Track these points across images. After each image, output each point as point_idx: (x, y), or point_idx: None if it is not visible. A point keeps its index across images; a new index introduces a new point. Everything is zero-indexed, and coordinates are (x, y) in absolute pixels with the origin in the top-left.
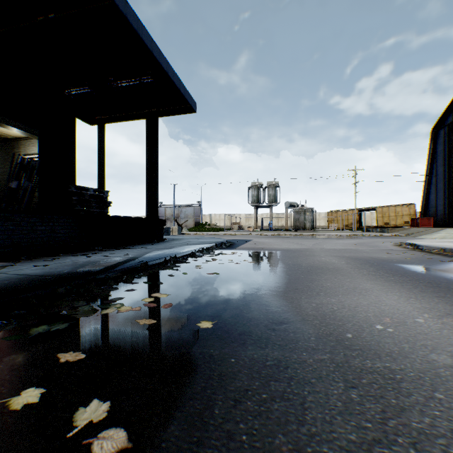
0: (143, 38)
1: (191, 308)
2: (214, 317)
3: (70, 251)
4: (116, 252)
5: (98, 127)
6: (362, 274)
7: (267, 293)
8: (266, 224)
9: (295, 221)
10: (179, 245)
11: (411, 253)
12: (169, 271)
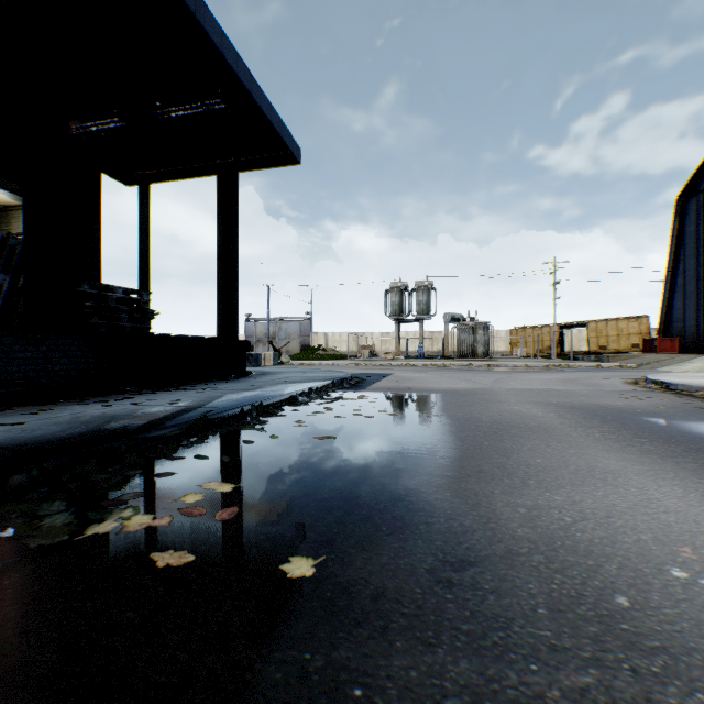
0: (206, 29)
1: (275, 519)
2: (321, 544)
3: (79, 395)
4: (160, 396)
5: (140, 188)
6: (592, 438)
7: (425, 481)
8: (413, 348)
9: (460, 343)
10: (271, 384)
11: (661, 398)
12: (247, 432)
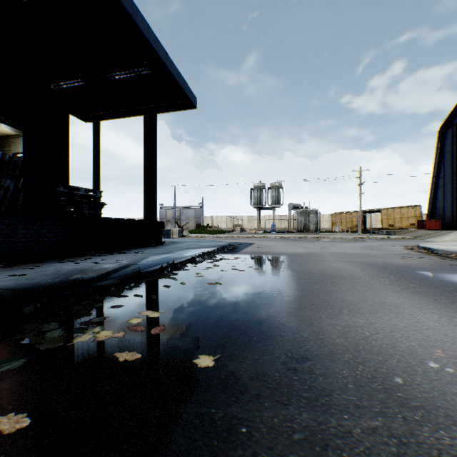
0: (138, 24)
1: (187, 333)
2: (216, 348)
3: (58, 257)
4: (108, 257)
5: (93, 124)
6: (383, 284)
7: (279, 310)
8: (268, 226)
9: (299, 223)
10: (178, 250)
11: (428, 258)
12: (165, 280)
